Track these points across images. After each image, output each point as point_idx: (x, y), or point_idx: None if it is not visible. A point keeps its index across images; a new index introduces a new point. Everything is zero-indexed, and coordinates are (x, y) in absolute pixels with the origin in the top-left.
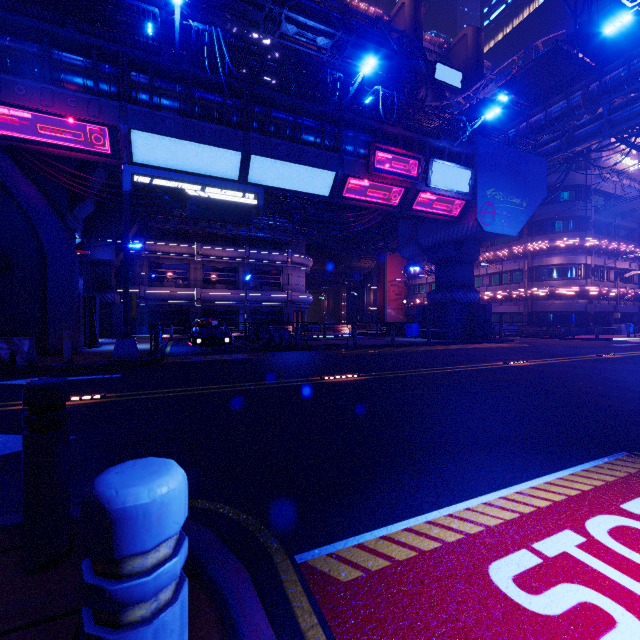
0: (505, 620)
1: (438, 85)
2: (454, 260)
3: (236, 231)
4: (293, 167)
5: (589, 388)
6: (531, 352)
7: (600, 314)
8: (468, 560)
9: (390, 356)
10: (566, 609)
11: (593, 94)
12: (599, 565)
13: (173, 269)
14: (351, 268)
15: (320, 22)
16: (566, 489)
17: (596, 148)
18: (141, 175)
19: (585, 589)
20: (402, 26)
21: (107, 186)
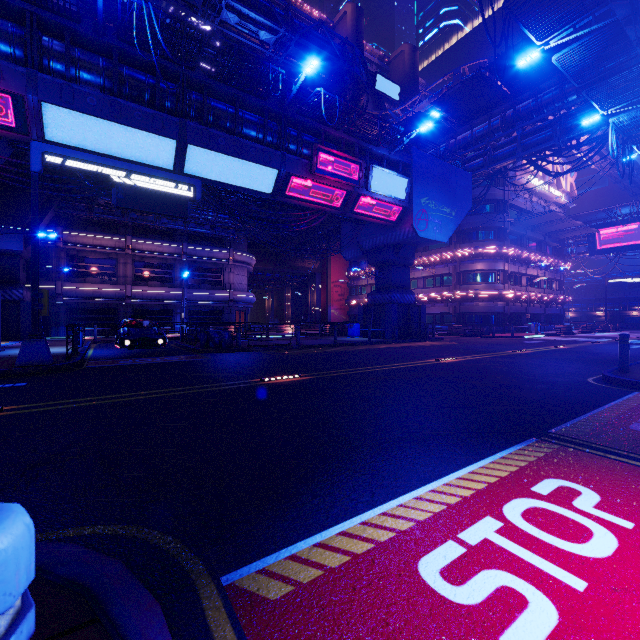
0: (432, 616)
1: (378, 95)
2: (392, 263)
3: (172, 225)
4: (234, 161)
5: (506, 381)
6: (459, 349)
7: (515, 315)
8: (399, 558)
9: (332, 355)
10: (486, 596)
11: (509, 119)
12: (514, 548)
13: (98, 263)
14: (295, 268)
15: (263, 16)
16: (487, 477)
17: (511, 167)
18: (54, 155)
19: (502, 573)
20: (345, 34)
21: (13, 165)
